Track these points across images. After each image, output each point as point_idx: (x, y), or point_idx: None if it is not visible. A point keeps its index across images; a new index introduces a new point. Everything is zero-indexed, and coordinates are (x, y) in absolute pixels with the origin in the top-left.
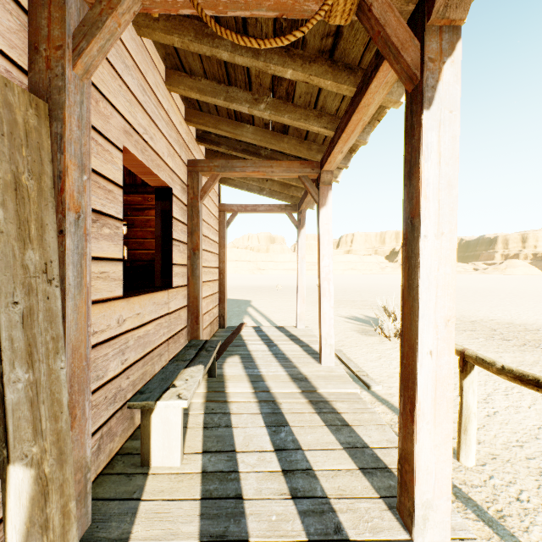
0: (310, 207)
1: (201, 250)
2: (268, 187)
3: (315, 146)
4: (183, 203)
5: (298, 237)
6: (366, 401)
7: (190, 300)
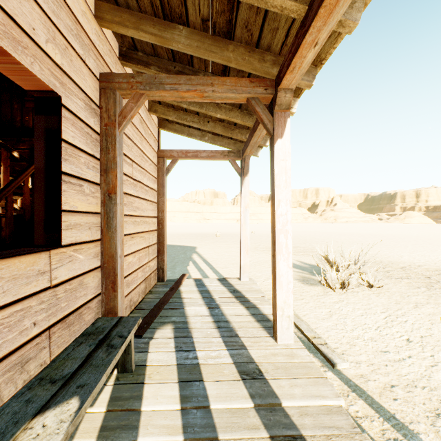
0: (254, 154)
1: (120, 193)
2: (210, 129)
3: (269, 56)
4: (91, 128)
5: (241, 185)
6: (366, 437)
7: (104, 259)
